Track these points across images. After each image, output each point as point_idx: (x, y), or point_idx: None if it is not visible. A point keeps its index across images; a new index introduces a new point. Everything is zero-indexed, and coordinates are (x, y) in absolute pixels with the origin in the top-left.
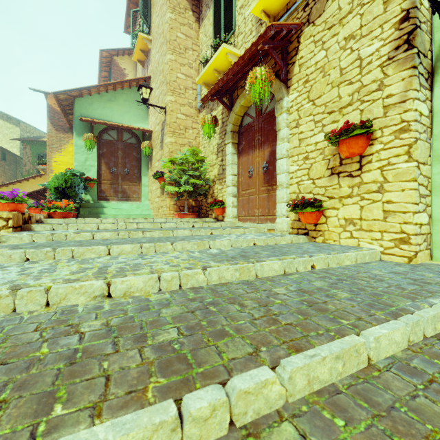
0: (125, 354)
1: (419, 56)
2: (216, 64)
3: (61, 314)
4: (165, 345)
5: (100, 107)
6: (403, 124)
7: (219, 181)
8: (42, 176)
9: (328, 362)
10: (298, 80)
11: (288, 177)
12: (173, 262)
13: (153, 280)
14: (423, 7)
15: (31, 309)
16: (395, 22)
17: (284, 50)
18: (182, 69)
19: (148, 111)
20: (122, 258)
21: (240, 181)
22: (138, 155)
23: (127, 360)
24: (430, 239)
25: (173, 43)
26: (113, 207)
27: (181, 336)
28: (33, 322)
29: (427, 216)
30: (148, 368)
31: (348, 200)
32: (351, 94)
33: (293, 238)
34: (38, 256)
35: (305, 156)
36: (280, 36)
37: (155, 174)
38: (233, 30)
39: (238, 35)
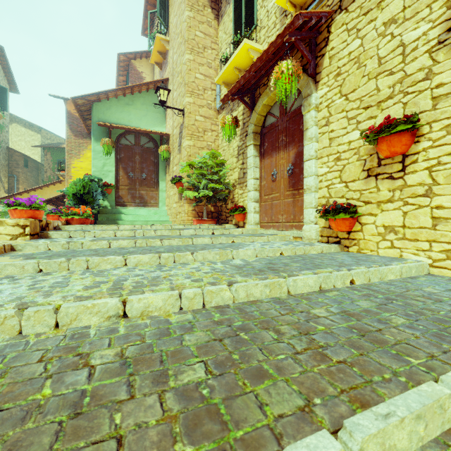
0: (142, 402)
1: None
2: (237, 61)
3: (71, 339)
4: (191, 389)
5: (117, 111)
6: None
7: (240, 185)
8: (62, 182)
9: (408, 424)
10: (328, 74)
11: (317, 180)
12: (195, 275)
13: (174, 298)
14: None
15: (39, 331)
16: None
17: (313, 42)
18: (201, 69)
19: (166, 114)
20: (139, 270)
21: (262, 185)
22: (156, 160)
23: (145, 412)
24: None
25: (191, 42)
26: (131, 213)
27: (210, 376)
28: (38, 349)
29: None
30: (171, 427)
31: (389, 205)
32: (392, 86)
33: (324, 247)
34: (51, 266)
35: (337, 157)
36: (308, 25)
37: (172, 179)
38: (255, 25)
39: (260, 29)
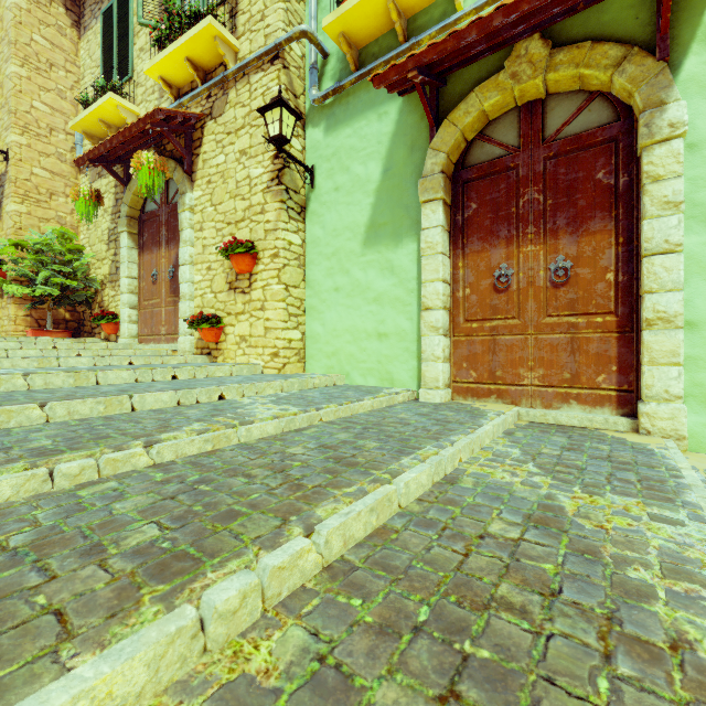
0: None
1: (289, 192)
2: (103, 114)
3: None
4: None
5: None
6: (276, 250)
7: (112, 284)
8: None
9: (90, 404)
10: (202, 177)
11: (192, 287)
12: None
13: None
14: (294, 149)
15: None
16: (272, 156)
17: (188, 136)
18: (44, 95)
19: None
20: None
21: (142, 287)
22: None
23: None
24: (304, 354)
25: (24, 49)
26: None
27: None
28: None
29: (301, 333)
30: None
31: (242, 317)
32: (244, 210)
33: (189, 357)
34: None
35: (209, 266)
36: (175, 121)
37: None
38: (130, 75)
39: (137, 85)
